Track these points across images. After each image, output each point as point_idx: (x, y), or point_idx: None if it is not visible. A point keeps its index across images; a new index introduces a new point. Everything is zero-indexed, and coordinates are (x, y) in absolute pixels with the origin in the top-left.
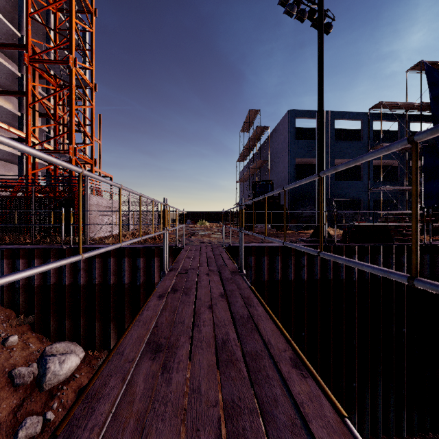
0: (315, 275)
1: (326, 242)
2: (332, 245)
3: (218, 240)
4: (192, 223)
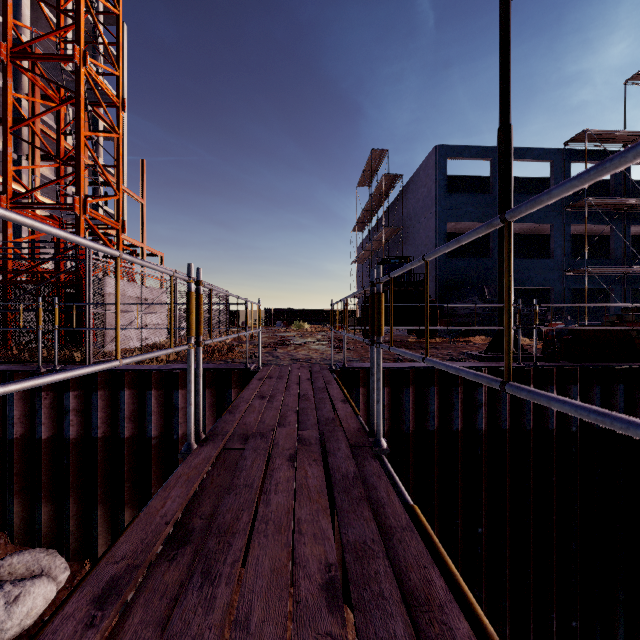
0: (502, 422)
1: (519, 360)
2: (530, 365)
3: (323, 355)
4: (284, 325)
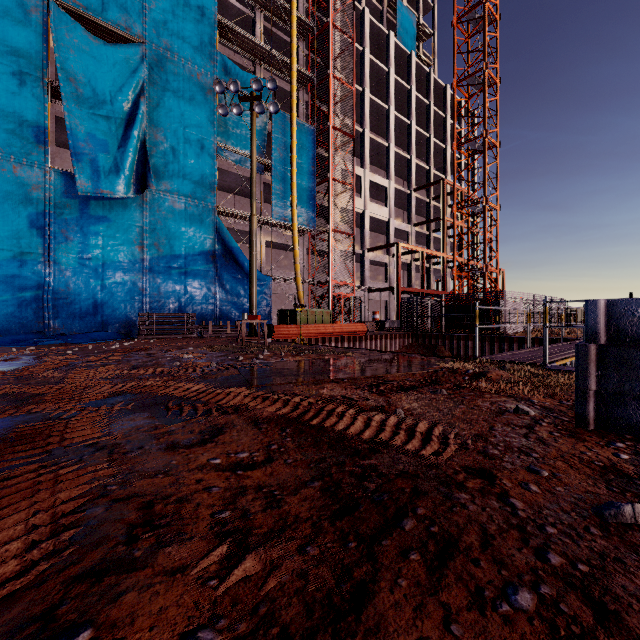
0: None
1: None
2: None
3: None
4: None
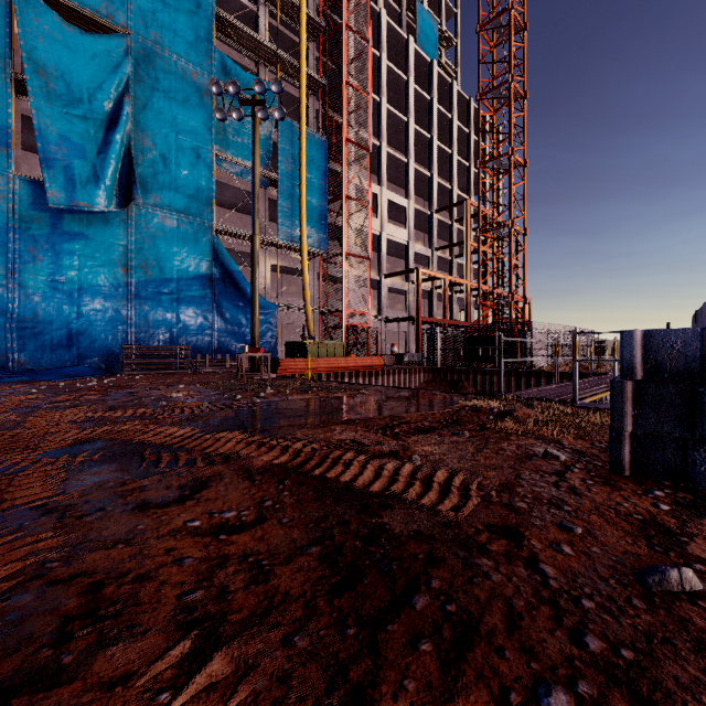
0: None
1: None
2: None
3: None
4: None
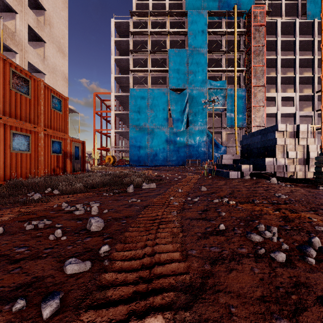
0: None
1: None
2: None
3: None
4: None
